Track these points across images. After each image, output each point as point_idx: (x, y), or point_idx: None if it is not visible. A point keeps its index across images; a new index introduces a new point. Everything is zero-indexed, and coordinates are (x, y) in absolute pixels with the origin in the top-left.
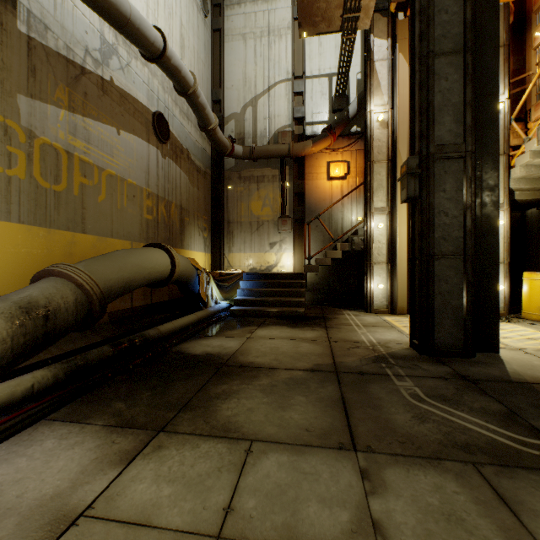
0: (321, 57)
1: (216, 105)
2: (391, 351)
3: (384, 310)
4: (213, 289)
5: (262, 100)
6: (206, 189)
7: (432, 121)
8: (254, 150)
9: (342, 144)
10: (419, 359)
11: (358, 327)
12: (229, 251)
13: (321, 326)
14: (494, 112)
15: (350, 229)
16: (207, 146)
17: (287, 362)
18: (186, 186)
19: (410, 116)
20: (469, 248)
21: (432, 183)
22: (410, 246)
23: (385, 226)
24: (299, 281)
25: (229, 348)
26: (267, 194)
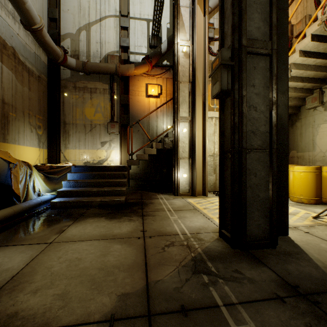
0: (142, 5)
1: (53, 22)
2: (205, 246)
3: (187, 193)
4: (37, 182)
5: (95, 27)
6: (41, 92)
7: (245, 13)
8: (86, 64)
9: (157, 72)
10: (236, 258)
11: (170, 213)
12: (65, 147)
13: (138, 214)
14: (285, 26)
15: (162, 132)
16: (42, 54)
17: (78, 299)
18: (11, 83)
19: (220, 16)
20: (275, 142)
21: (245, 76)
22: (220, 141)
23: (187, 131)
24: (122, 172)
25: (5, 272)
26: (98, 103)
